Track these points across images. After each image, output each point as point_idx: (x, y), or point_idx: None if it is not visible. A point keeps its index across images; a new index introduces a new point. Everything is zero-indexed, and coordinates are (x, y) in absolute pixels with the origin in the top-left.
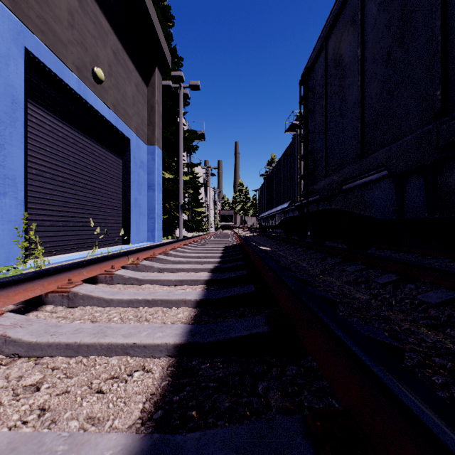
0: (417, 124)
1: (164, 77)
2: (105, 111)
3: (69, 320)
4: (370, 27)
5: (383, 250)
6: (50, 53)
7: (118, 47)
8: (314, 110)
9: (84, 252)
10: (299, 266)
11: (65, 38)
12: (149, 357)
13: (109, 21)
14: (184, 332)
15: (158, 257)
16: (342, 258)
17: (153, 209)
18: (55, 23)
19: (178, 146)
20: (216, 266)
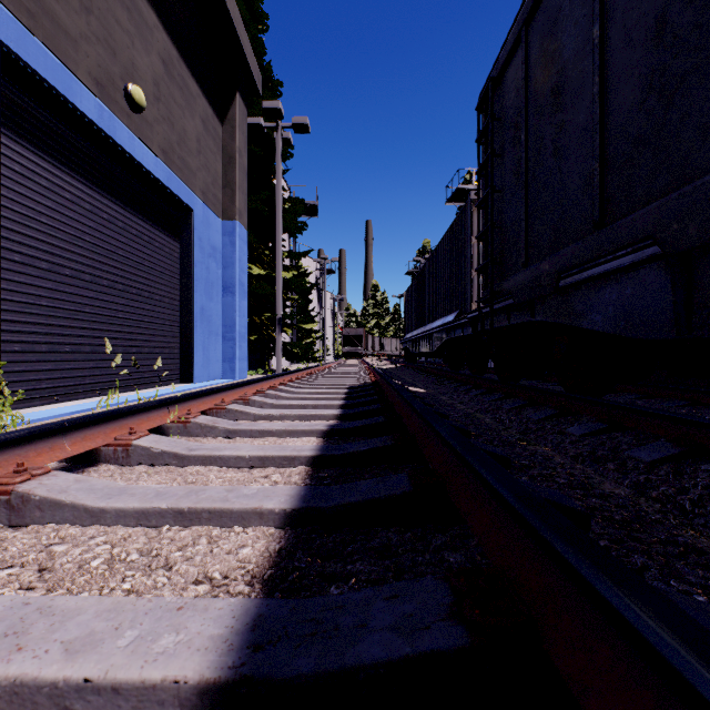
0: None
1: (251, 111)
2: (148, 160)
3: None
4: None
5: (618, 393)
6: (46, 52)
7: (171, 55)
8: (504, 152)
9: (110, 397)
10: (481, 424)
11: (73, 28)
12: None
13: (155, 9)
14: (235, 631)
15: (229, 408)
16: (556, 409)
17: (232, 325)
18: None
19: (273, 223)
20: (332, 427)
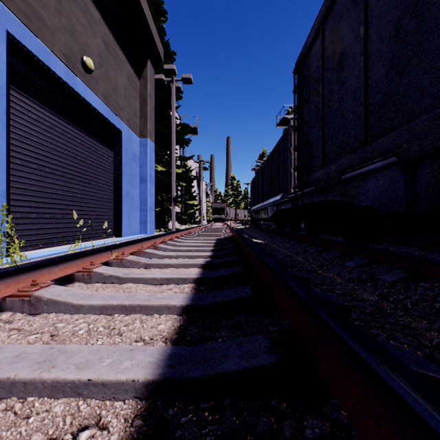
0: (435, 102)
1: (157, 70)
2: (95, 102)
3: (22, 334)
4: (374, 2)
5: (379, 243)
6: (36, 39)
7: (109, 38)
8: (309, 98)
9: (72, 245)
10: (295, 261)
11: (51, 24)
12: (110, 399)
13: (99, 11)
14: (161, 359)
15: (146, 251)
16: (340, 252)
17: (145, 201)
18: (40, 7)
19: (170, 139)
20: (207, 262)
